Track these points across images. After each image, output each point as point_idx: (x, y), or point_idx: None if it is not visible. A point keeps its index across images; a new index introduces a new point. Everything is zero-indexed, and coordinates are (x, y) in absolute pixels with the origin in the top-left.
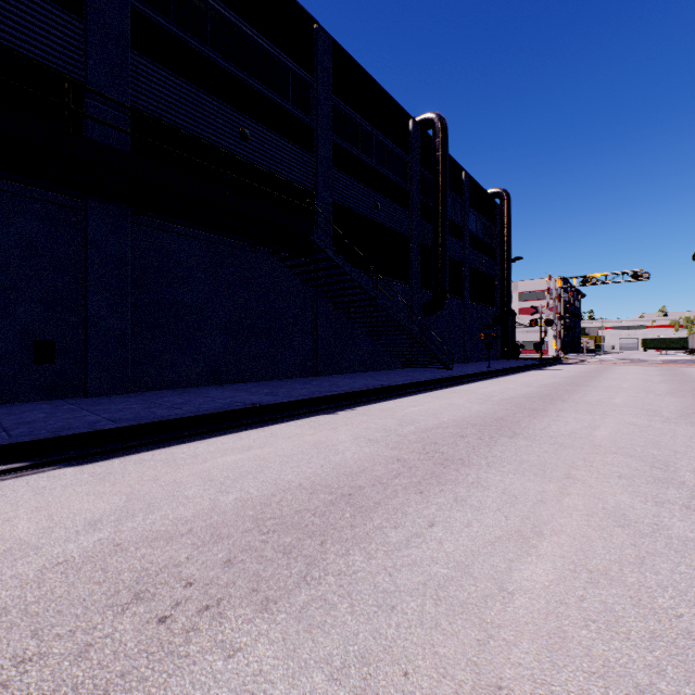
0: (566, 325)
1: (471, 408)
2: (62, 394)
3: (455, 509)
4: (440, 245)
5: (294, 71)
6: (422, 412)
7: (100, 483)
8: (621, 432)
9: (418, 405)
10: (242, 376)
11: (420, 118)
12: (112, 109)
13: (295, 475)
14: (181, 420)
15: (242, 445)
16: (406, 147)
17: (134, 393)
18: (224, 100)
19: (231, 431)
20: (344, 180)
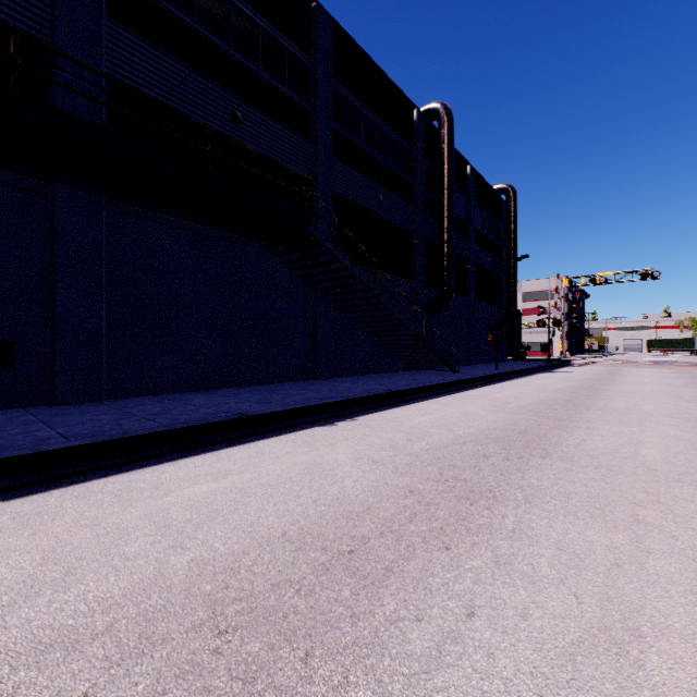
0: (573, 325)
1: (488, 418)
2: (25, 402)
3: (500, 581)
4: (445, 242)
5: (291, 51)
6: (433, 422)
7: (17, 531)
8: (672, 450)
9: (427, 414)
10: (234, 380)
11: (425, 109)
12: (84, 81)
13: (279, 516)
14: (150, 436)
15: (219, 469)
16: (410, 138)
17: (109, 400)
18: (213, 79)
19: (210, 449)
20: (345, 171)
